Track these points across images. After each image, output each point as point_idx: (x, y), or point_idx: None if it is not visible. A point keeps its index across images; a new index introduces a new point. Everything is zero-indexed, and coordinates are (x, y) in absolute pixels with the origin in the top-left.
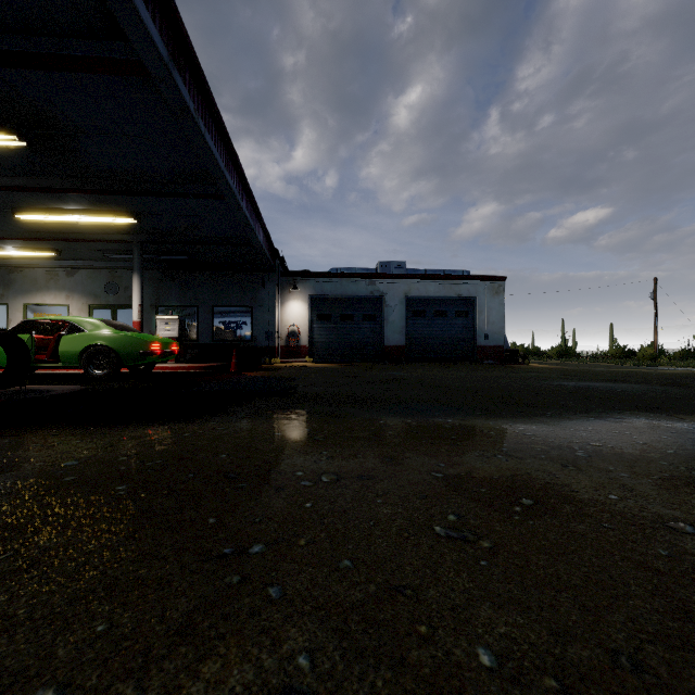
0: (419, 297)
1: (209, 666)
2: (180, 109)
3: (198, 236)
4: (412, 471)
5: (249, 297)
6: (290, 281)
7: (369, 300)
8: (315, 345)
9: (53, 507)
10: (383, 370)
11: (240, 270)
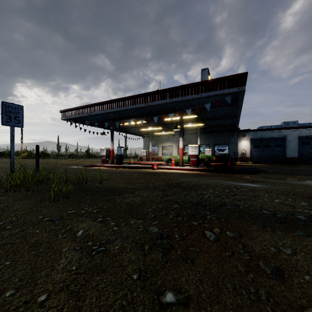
0: (306, 136)
1: (298, 182)
2: (239, 108)
3: (217, 124)
4: (311, 180)
5: (227, 140)
6: (242, 133)
7: (278, 138)
8: (252, 157)
9: (263, 178)
10: (288, 167)
11: (224, 132)
